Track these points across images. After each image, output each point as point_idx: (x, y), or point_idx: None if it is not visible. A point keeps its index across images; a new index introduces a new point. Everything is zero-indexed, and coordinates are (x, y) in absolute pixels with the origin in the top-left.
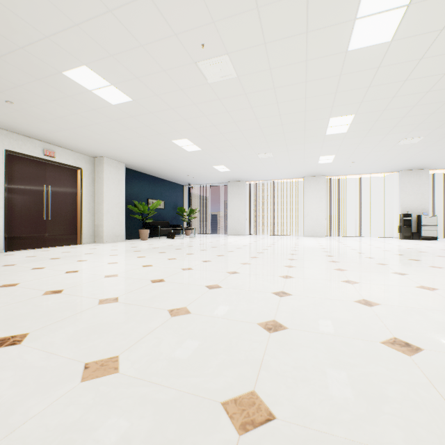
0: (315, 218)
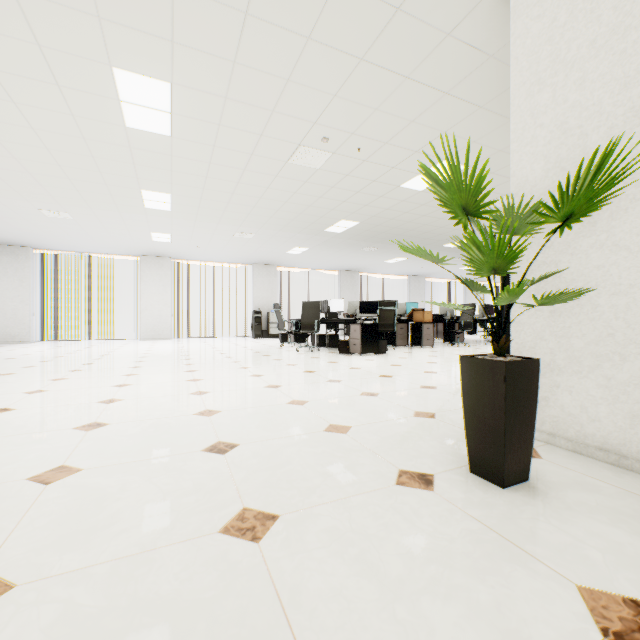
0: (158, 314)
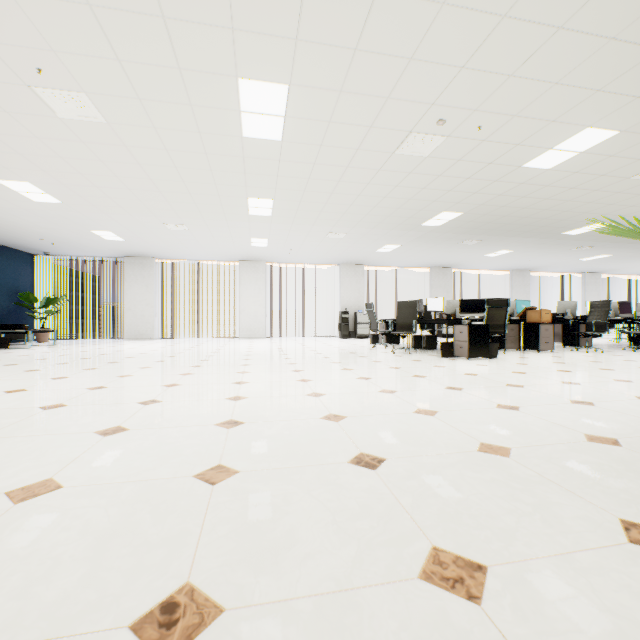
0: (253, 315)
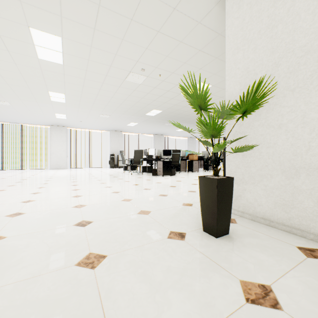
0: (59, 156)
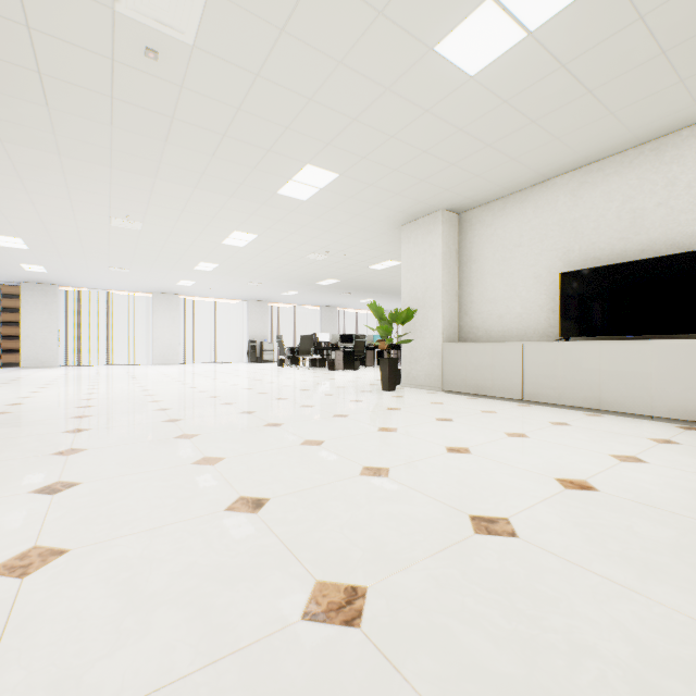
0: (168, 343)
